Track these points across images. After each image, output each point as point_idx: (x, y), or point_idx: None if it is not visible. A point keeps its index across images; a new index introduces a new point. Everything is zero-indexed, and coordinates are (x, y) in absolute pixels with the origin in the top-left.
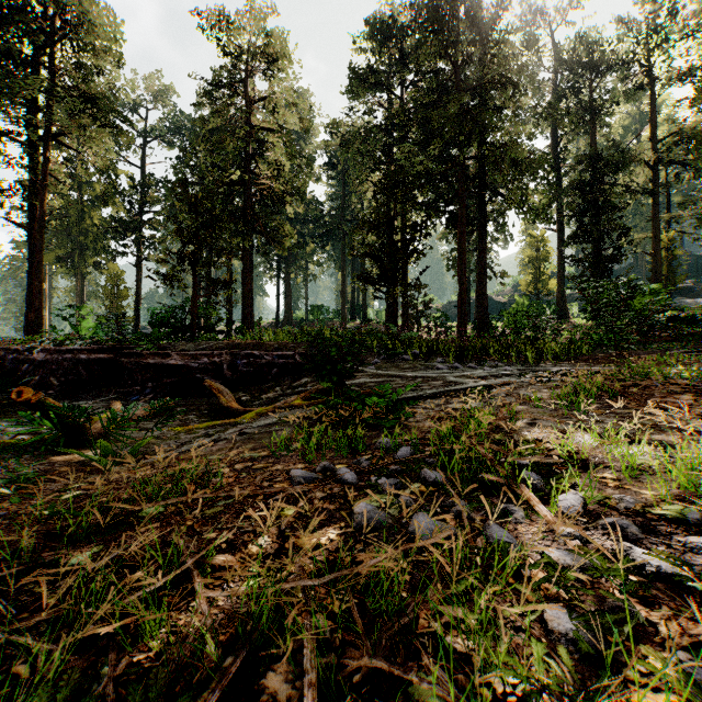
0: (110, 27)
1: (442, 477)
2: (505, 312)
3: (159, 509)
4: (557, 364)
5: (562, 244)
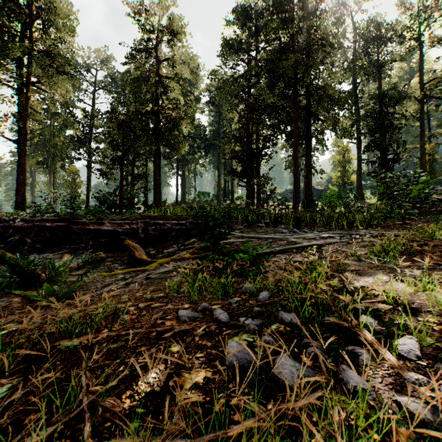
0: (69, 13)
1: (298, 321)
2: (323, 195)
3: (75, 343)
4: (363, 230)
5: (360, 151)
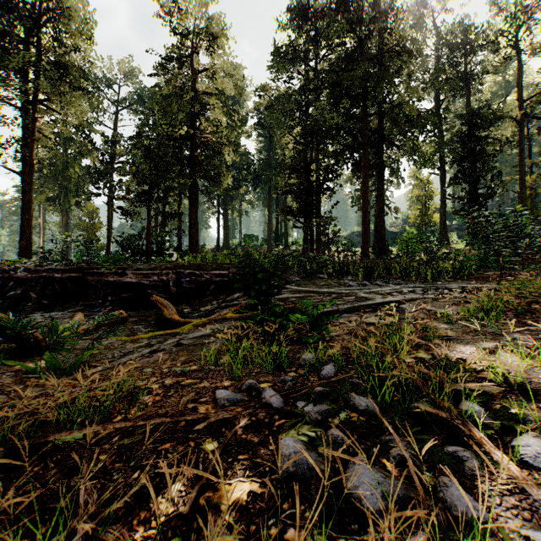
0: (85, 15)
1: (376, 410)
2: (399, 239)
3: (77, 436)
4: (452, 282)
5: (444, 185)
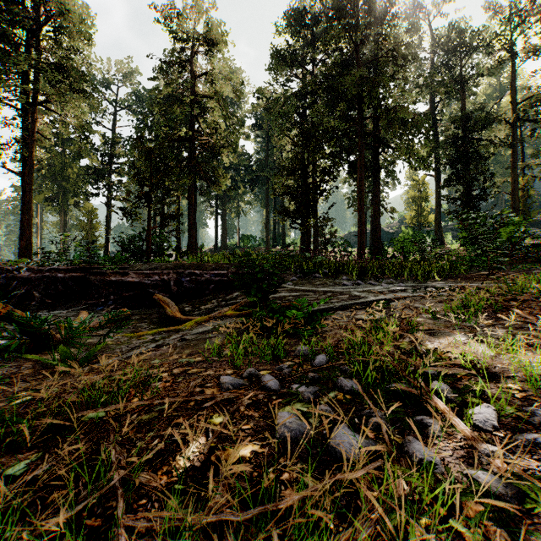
0: (84, 18)
1: (359, 388)
2: (394, 239)
3: (100, 414)
4: (442, 281)
5: (439, 186)
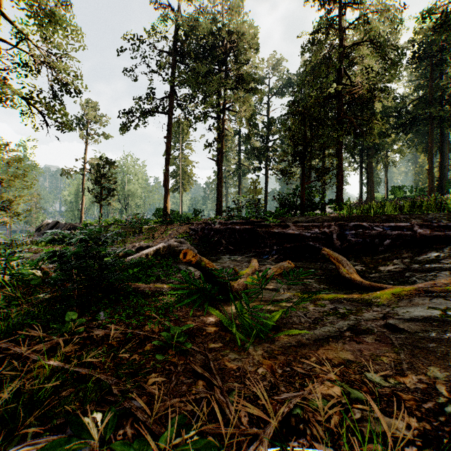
0: (252, 33)
1: None
2: None
3: None
4: None
5: None
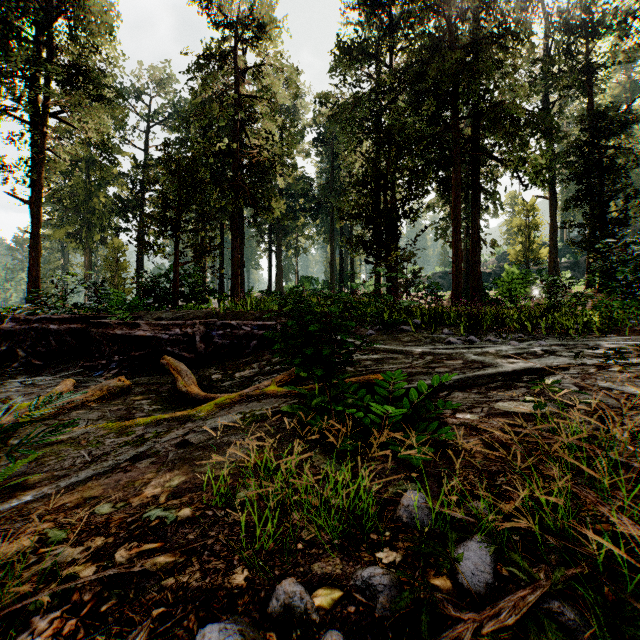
0: (105, 6)
1: None
2: (499, 279)
3: None
4: (603, 338)
5: (554, 211)
